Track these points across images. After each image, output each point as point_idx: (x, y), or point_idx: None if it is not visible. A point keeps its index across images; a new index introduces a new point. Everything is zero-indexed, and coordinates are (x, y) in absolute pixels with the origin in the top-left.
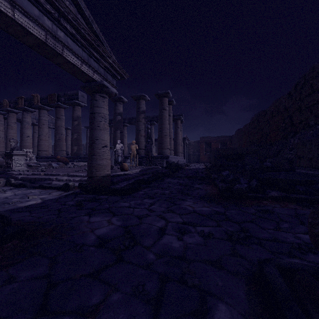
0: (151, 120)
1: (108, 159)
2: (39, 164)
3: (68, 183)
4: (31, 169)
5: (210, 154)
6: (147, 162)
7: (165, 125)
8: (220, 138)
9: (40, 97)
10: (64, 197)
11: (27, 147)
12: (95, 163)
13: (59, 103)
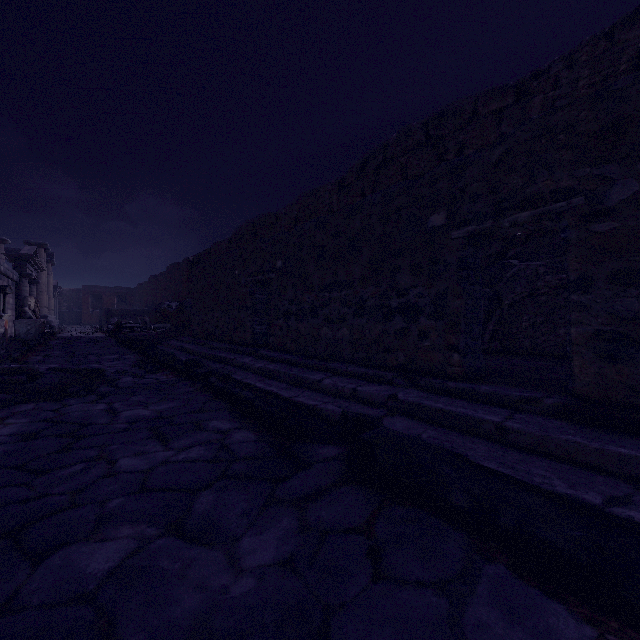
0: None
1: None
2: None
3: None
4: None
5: (101, 313)
6: None
7: (41, 280)
8: (117, 290)
9: None
10: None
11: None
12: None
13: None
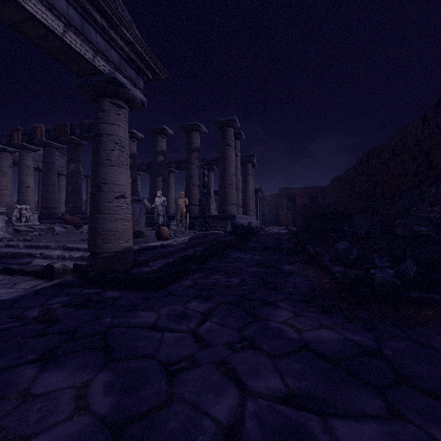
0: (209, 164)
1: (127, 220)
2: (32, 228)
3: (52, 264)
4: (14, 237)
5: (294, 213)
6: (202, 224)
7: (229, 169)
8: (308, 190)
9: (45, 128)
10: (33, 295)
11: (27, 203)
12: (101, 227)
13: (73, 138)
